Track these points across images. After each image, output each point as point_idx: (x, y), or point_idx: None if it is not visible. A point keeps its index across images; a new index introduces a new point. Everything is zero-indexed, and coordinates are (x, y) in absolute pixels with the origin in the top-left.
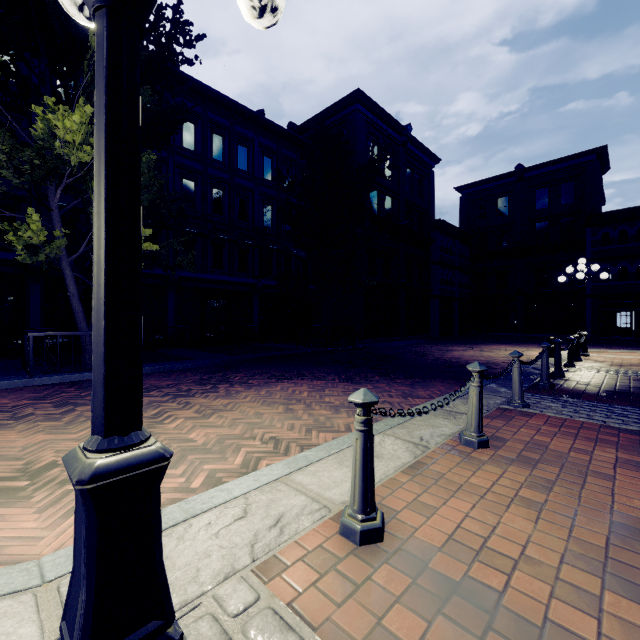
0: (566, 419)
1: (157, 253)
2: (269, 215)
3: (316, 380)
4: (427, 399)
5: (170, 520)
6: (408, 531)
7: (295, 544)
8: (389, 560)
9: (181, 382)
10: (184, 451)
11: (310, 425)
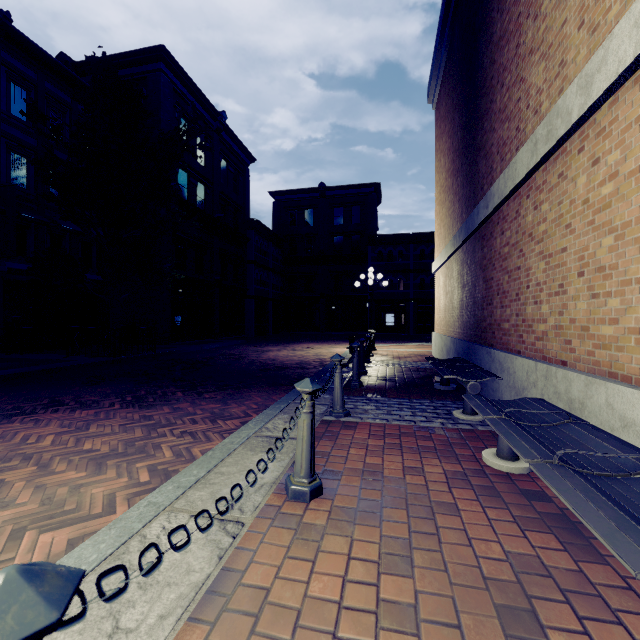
0: (384, 424)
1: None
2: (22, 170)
3: (81, 410)
4: (242, 419)
5: None
6: None
7: None
8: None
9: None
10: None
11: (27, 517)
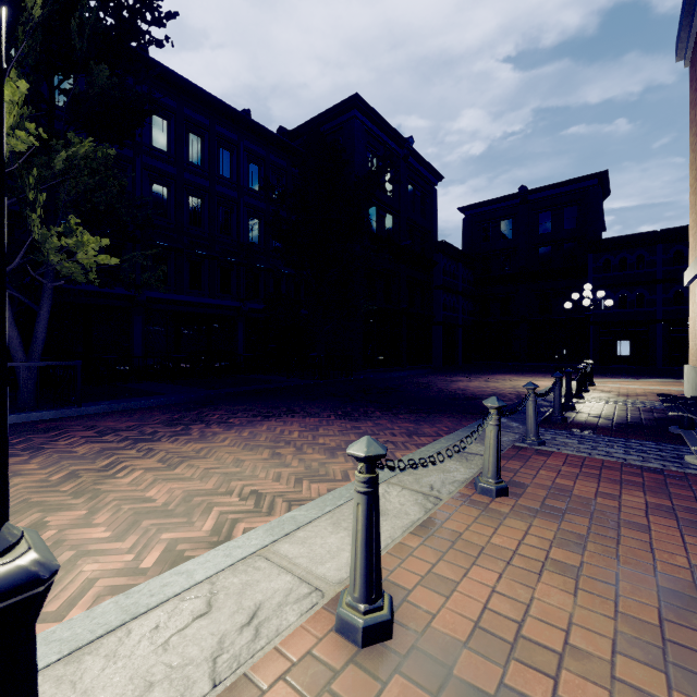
0: (585, 457)
1: (119, 269)
2: (256, 230)
3: (309, 417)
4: (434, 437)
5: (99, 626)
6: (423, 618)
7: (275, 651)
8: (401, 666)
9: (145, 423)
10: (138, 515)
11: (300, 473)
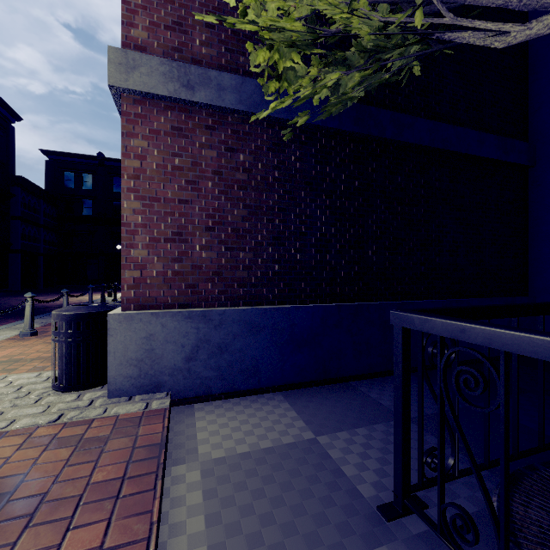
0: None
1: None
2: None
3: None
4: None
5: None
6: None
7: None
8: None
9: None
10: None
11: None
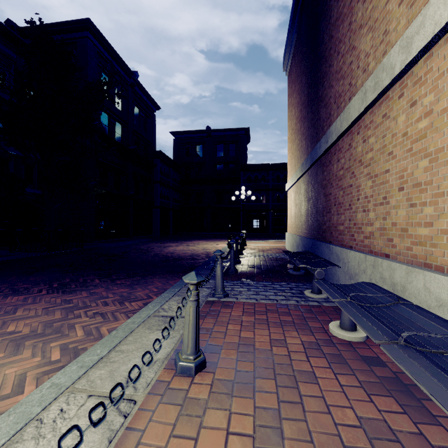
0: (254, 303)
1: None
2: None
3: (12, 296)
4: (144, 300)
5: None
6: None
7: None
8: None
9: None
10: None
11: None
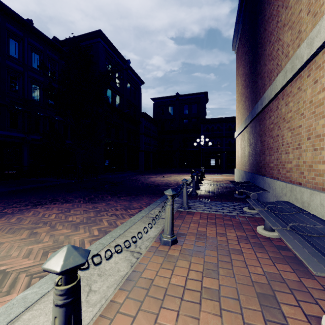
0: (207, 213)
1: None
2: (37, 92)
3: (66, 203)
4: (139, 209)
5: None
6: None
7: None
8: None
9: None
10: None
11: (48, 247)
